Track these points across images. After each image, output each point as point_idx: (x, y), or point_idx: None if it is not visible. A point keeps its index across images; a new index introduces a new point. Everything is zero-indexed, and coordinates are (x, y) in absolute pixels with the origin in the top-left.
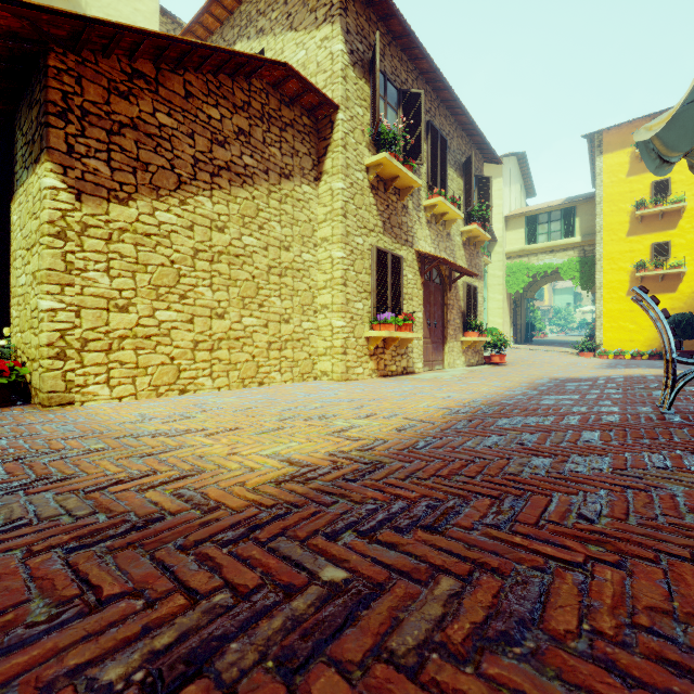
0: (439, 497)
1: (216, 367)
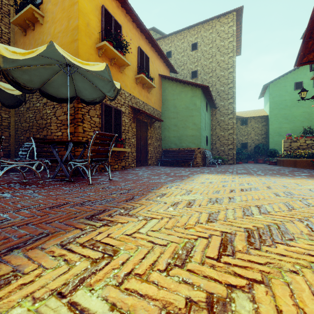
0: (179, 175)
1: None
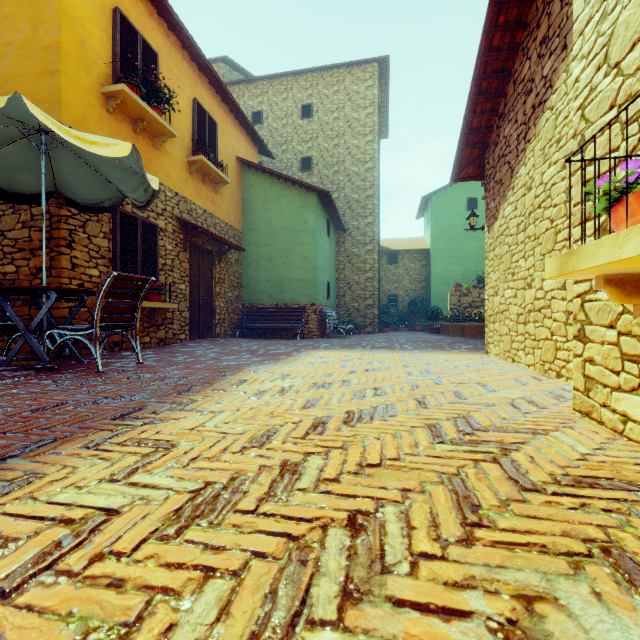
0: (274, 352)
1: (527, 341)
